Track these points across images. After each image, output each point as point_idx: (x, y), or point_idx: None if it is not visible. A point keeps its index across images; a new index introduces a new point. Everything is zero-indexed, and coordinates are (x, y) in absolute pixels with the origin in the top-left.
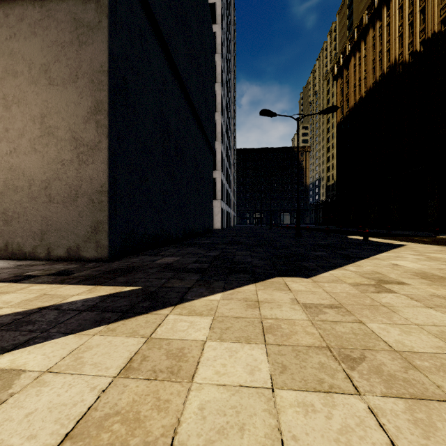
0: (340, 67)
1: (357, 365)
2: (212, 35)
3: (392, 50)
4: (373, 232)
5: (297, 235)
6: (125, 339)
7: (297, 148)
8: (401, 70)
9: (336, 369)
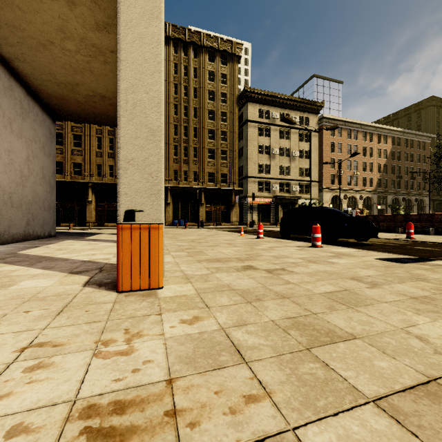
0: None
1: None
2: None
3: None
4: None
5: None
6: None
7: None
8: None
9: None
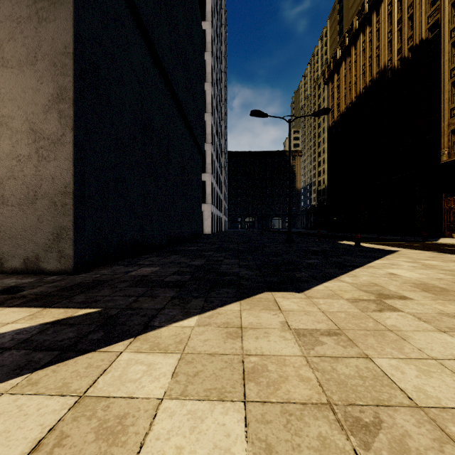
0: (331, 71)
1: (373, 439)
2: (201, 30)
3: (382, 56)
4: (364, 237)
5: (289, 240)
6: (45, 400)
7: (289, 150)
8: (390, 75)
9: (343, 450)
